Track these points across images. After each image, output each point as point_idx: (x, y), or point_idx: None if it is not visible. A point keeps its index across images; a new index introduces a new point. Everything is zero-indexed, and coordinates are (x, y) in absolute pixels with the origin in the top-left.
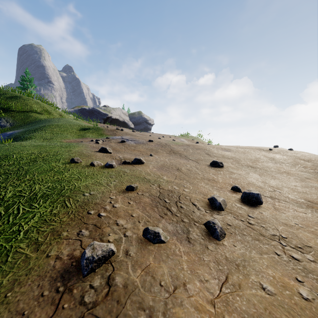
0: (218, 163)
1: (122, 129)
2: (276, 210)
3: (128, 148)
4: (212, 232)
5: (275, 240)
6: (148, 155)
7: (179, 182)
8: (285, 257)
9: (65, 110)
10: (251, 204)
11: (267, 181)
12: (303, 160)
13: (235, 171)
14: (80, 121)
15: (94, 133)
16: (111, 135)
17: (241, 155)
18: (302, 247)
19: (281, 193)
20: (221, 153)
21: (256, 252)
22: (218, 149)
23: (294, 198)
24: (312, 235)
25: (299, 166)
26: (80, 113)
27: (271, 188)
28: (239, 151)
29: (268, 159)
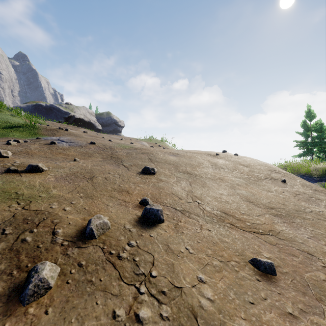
0: (149, 170)
1: (67, 129)
2: (175, 230)
3: (54, 151)
4: (24, 289)
5: (133, 285)
6: (71, 160)
7: (70, 197)
8: (125, 319)
9: (1, 103)
10: (148, 224)
11: (194, 190)
12: (243, 165)
13: (166, 178)
14: (19, 118)
15: (24, 132)
16: (48, 136)
17: (185, 160)
18: (168, 291)
19: (200, 204)
20: (166, 158)
21: (76, 320)
22: (166, 153)
23: (211, 210)
24: (196, 266)
25: (236, 172)
26: (35, 110)
27: (192, 198)
28: (186, 156)
29: (210, 165)
